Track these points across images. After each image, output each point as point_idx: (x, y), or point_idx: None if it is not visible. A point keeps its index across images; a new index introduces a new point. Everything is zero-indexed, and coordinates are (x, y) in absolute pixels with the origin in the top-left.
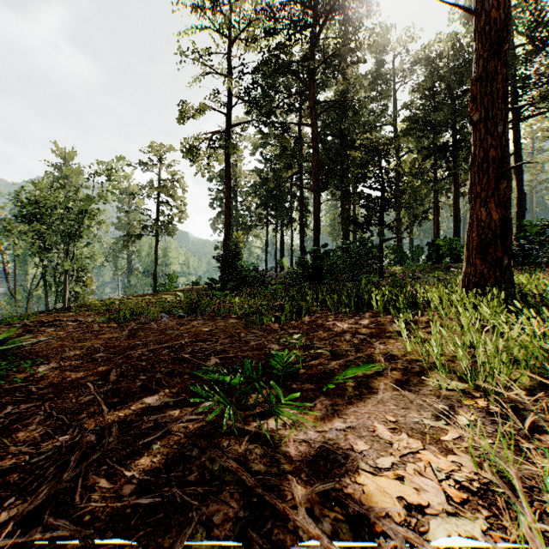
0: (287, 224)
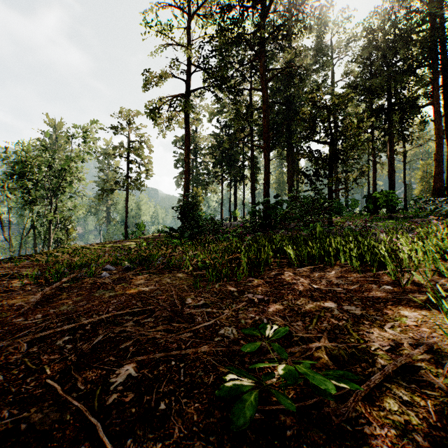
0: (240, 180)
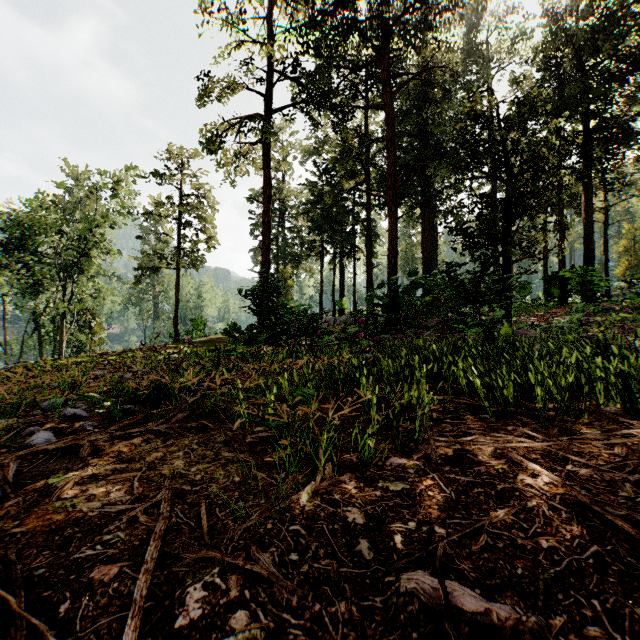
0: (349, 253)
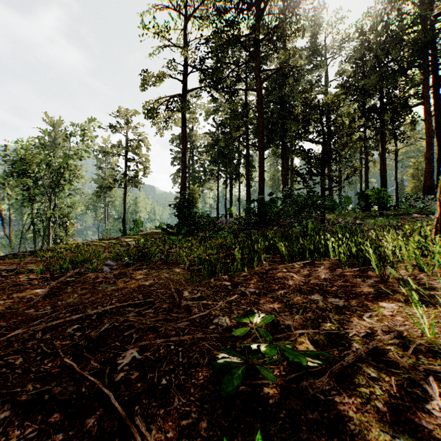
0: (235, 178)
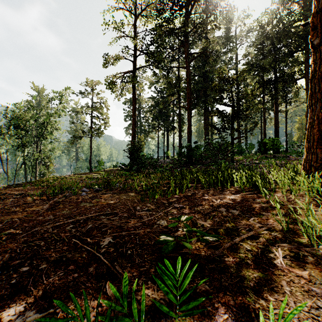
0: (171, 130)
